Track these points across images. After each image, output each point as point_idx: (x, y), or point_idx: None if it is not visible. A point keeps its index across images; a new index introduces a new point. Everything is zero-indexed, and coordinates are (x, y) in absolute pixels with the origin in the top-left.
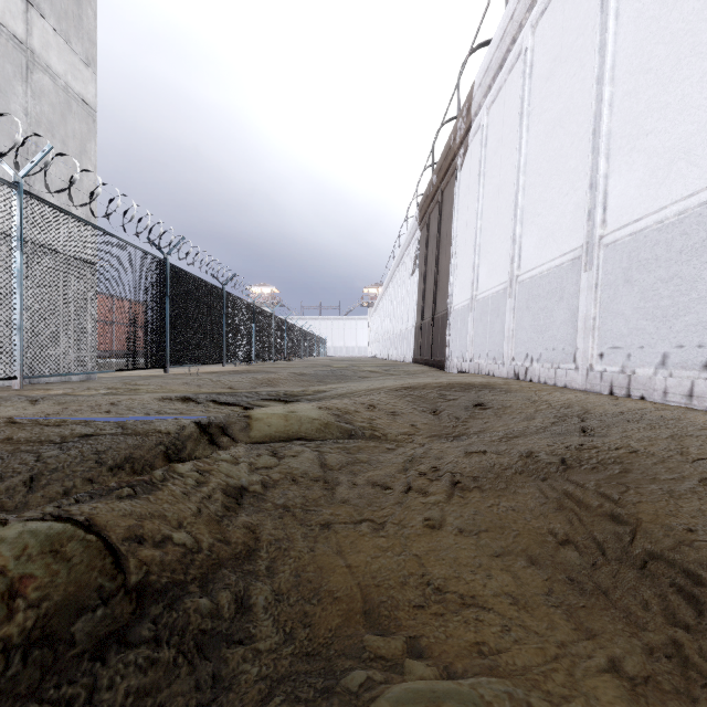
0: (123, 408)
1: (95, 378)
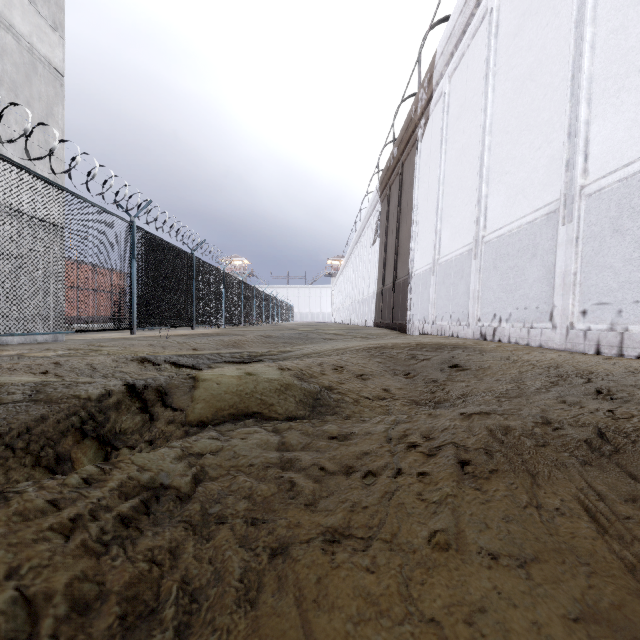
0: (65, 369)
1: (63, 340)
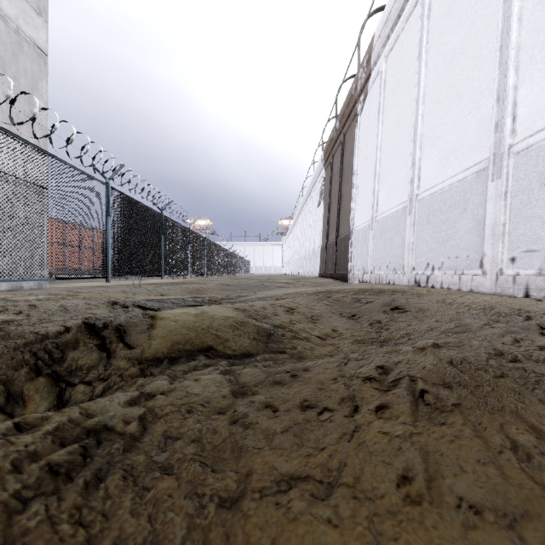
0: (39, 310)
1: (46, 287)
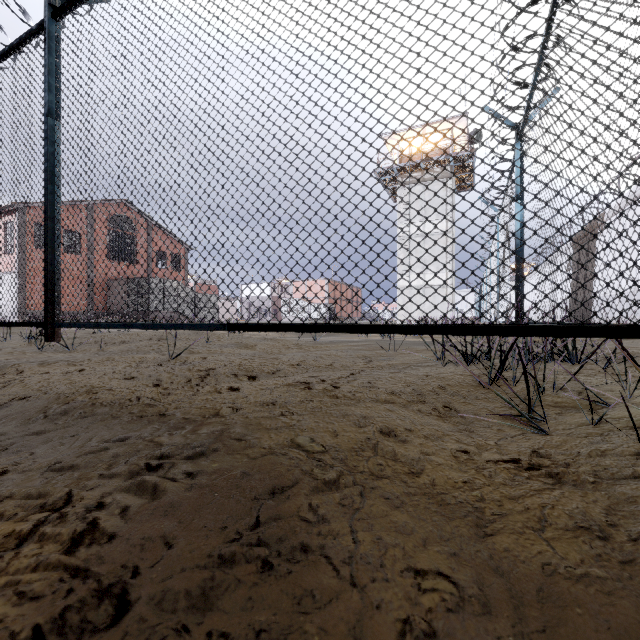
0: None
1: None
